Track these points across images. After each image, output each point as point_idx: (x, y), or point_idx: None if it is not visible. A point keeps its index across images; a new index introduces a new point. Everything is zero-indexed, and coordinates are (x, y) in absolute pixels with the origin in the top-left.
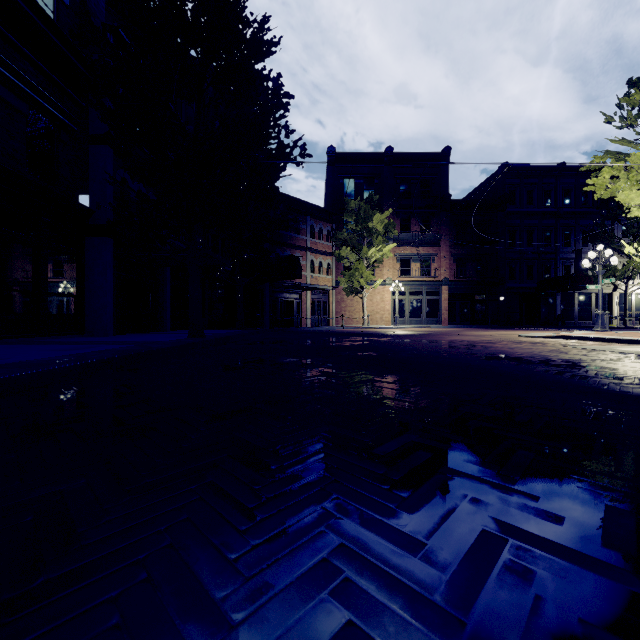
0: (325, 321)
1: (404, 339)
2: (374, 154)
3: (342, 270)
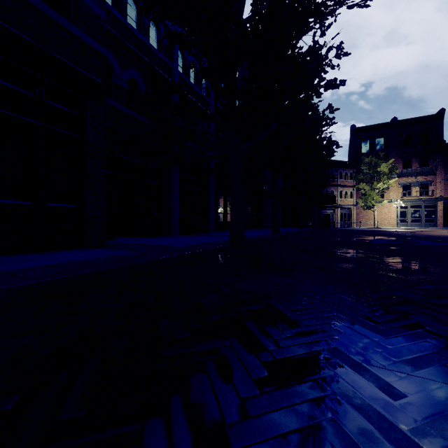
0: (349, 224)
1: (387, 232)
2: (383, 124)
3: (360, 195)
